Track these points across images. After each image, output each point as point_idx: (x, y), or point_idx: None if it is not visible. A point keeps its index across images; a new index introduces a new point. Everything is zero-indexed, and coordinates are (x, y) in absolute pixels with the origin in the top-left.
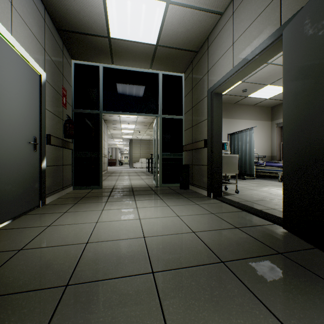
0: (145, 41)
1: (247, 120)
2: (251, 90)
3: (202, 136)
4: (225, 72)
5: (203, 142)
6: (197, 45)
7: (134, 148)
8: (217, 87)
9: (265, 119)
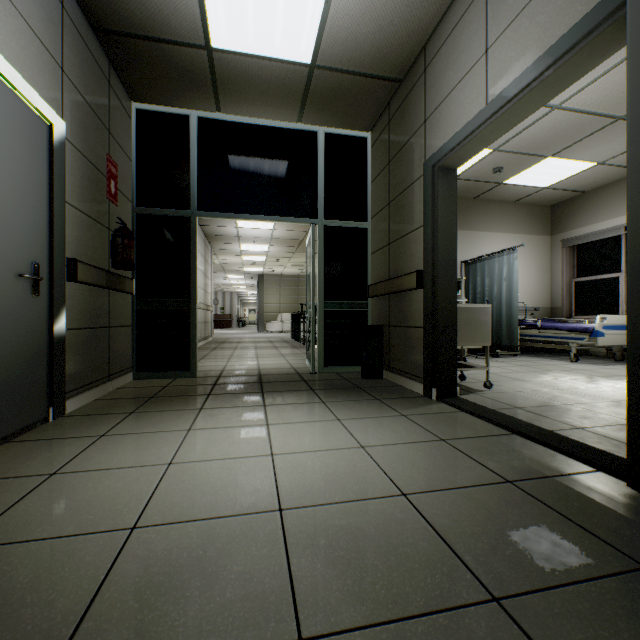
0: (286, 57)
1: (500, 234)
2: (512, 169)
3: (412, 265)
4: (467, 118)
5: (415, 277)
6: (400, 65)
7: (268, 292)
8: (447, 153)
9: (537, 232)
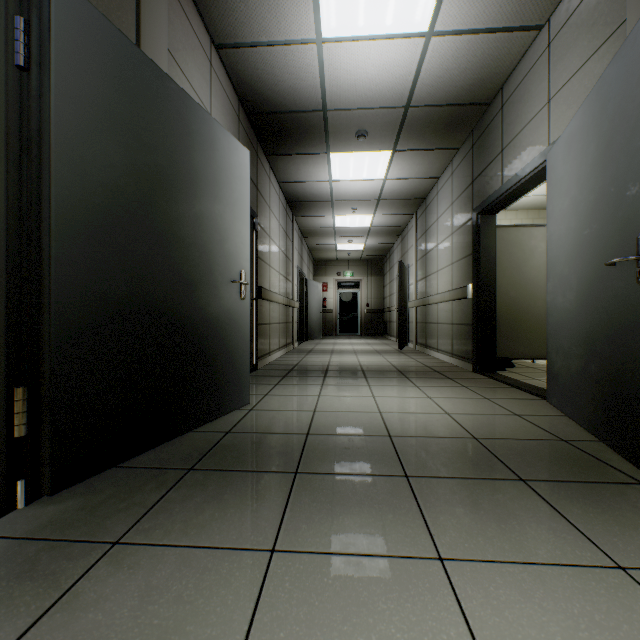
0: None
1: None
2: None
3: None
4: None
5: None
6: None
7: None
8: None
9: None
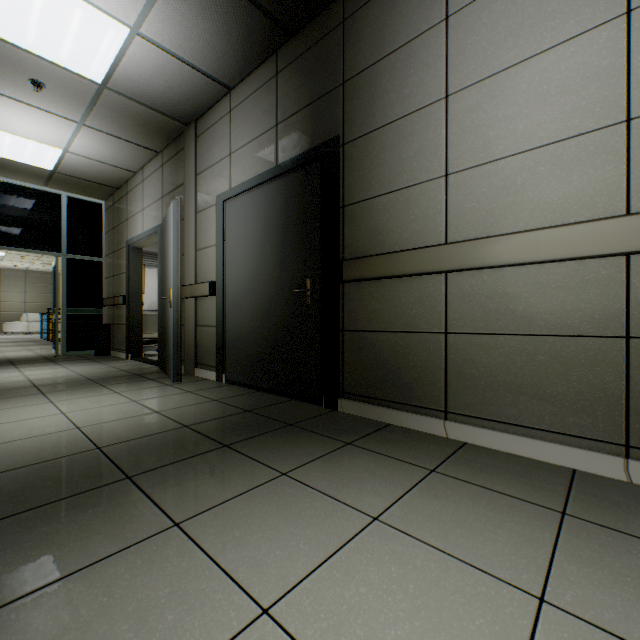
0: (34, 165)
1: None
2: None
3: (123, 291)
4: (139, 232)
5: (123, 298)
6: (115, 184)
7: (8, 288)
8: (133, 243)
9: None
